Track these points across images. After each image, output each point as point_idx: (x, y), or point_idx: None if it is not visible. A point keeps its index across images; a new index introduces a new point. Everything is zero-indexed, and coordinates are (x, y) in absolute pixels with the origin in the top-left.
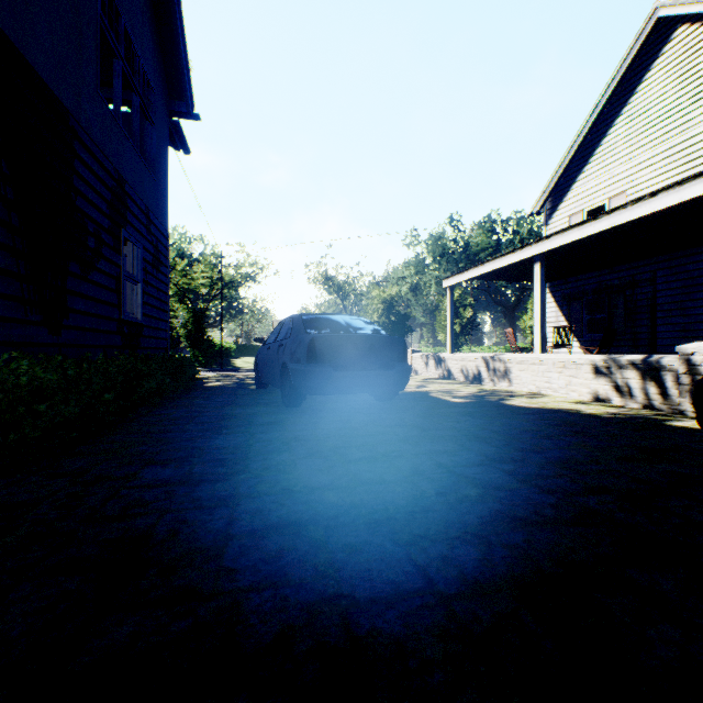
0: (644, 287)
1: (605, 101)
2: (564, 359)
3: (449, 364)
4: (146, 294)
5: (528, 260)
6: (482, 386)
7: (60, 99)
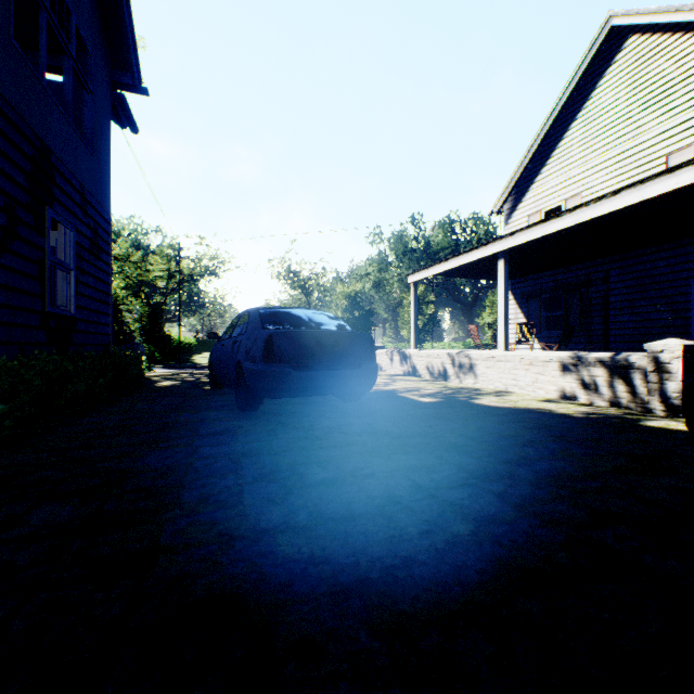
0: (598, 285)
1: (562, 105)
2: (531, 356)
3: (415, 360)
4: (81, 284)
5: (491, 258)
6: (448, 383)
7: None
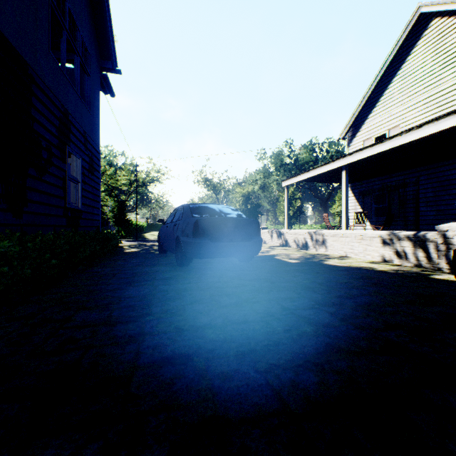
0: (411, 187)
1: (386, 67)
2: (362, 234)
3: (286, 236)
4: (84, 190)
5: (337, 169)
6: (308, 251)
7: (22, 55)
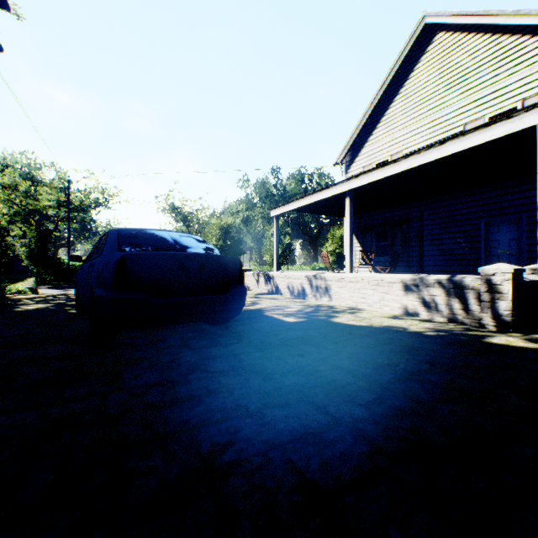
0: (415, 222)
1: (389, 82)
2: (378, 278)
3: (277, 281)
4: None
5: (338, 197)
6: (307, 301)
7: None
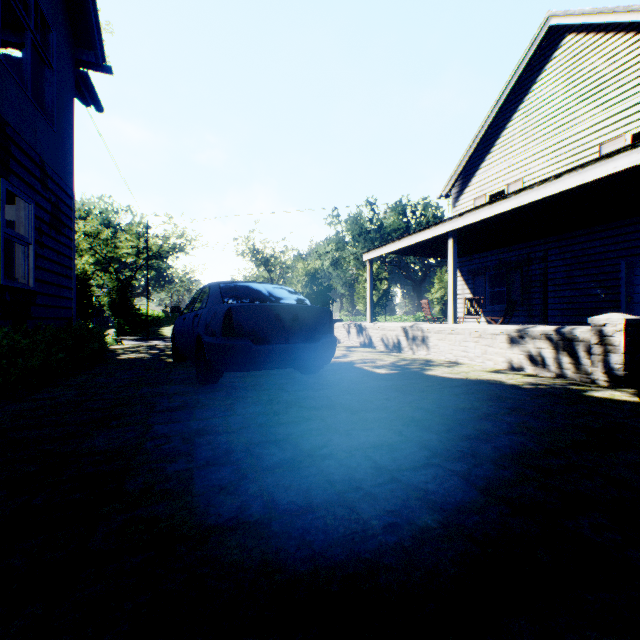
0: (537, 264)
1: (505, 97)
2: (480, 329)
3: (370, 333)
4: (41, 258)
5: (441, 237)
6: (402, 354)
7: None
